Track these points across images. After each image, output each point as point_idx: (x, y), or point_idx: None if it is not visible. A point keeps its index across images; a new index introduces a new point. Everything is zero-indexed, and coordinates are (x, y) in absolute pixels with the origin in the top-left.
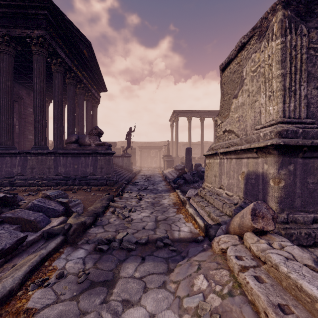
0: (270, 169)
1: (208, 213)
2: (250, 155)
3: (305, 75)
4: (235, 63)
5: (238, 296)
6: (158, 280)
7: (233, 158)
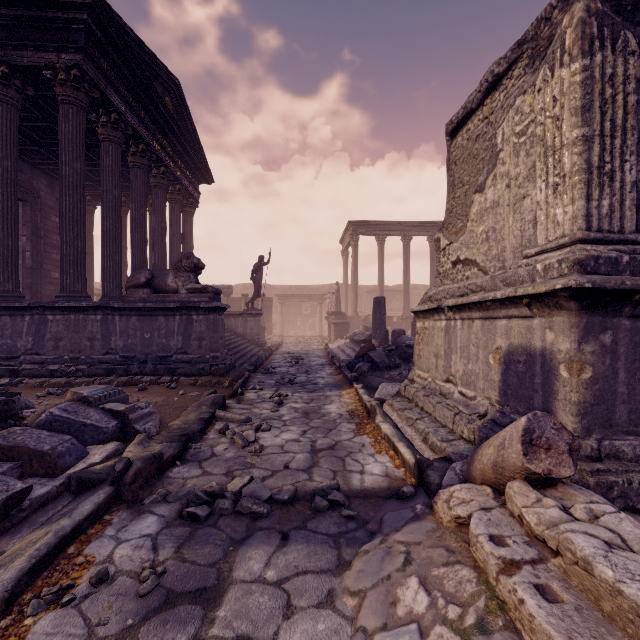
0: (560, 342)
1: (424, 434)
2: (515, 312)
3: (634, 139)
4: (479, 119)
5: (500, 633)
6: (317, 588)
7: (476, 318)
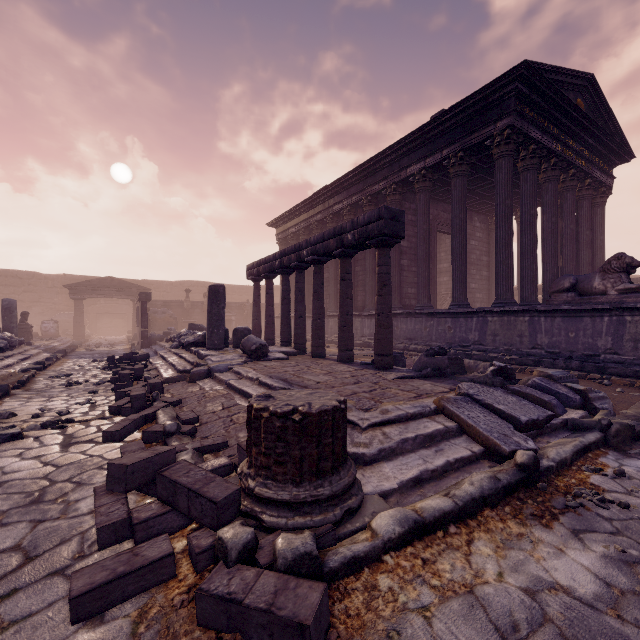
0: None
1: None
2: None
3: None
4: None
5: None
6: None
7: None
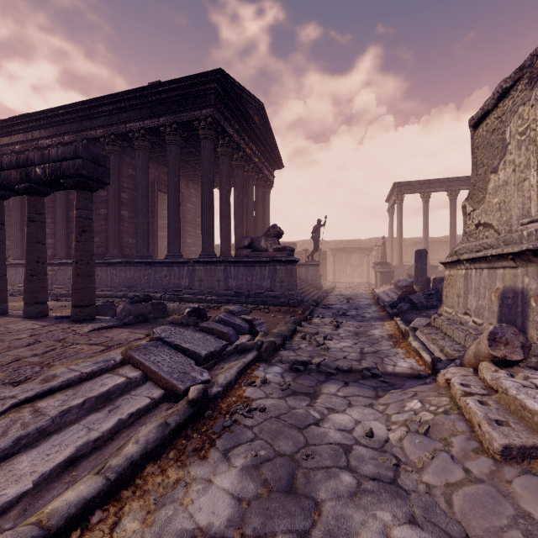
0: (531, 284)
1: (442, 347)
2: (506, 264)
3: None
4: (495, 117)
5: (454, 415)
6: (364, 401)
7: (484, 267)
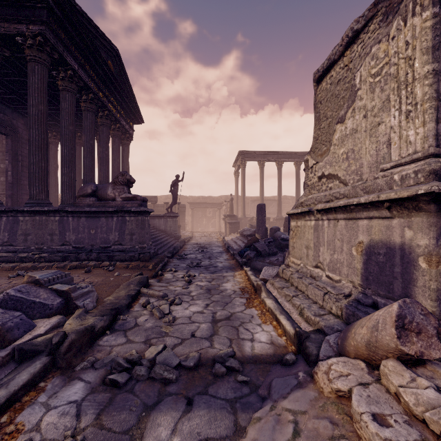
0: (419, 238)
1: (300, 309)
2: (375, 214)
3: None
4: (340, 67)
5: None
6: None
7: (340, 218)
